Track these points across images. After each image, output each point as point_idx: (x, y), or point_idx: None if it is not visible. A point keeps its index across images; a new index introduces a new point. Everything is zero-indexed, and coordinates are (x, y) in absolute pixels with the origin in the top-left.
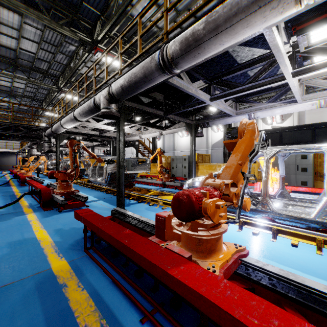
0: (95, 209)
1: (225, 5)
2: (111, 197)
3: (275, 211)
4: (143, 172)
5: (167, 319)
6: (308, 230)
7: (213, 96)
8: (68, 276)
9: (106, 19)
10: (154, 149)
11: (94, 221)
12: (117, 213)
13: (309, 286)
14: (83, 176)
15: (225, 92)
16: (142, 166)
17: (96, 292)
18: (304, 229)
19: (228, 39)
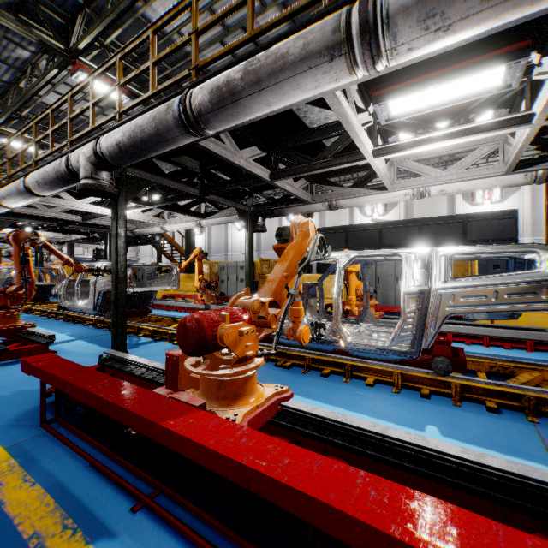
0: (70, 357)
1: (269, 53)
2: (104, 334)
3: (348, 340)
4: (170, 290)
5: (174, 500)
6: (387, 362)
7: (274, 172)
8: (7, 468)
9: (95, 14)
10: (189, 250)
11: (60, 372)
12: (110, 359)
13: (357, 426)
14: (48, 298)
15: (290, 167)
16: (165, 279)
17: (59, 484)
18: (384, 362)
19: (276, 100)
